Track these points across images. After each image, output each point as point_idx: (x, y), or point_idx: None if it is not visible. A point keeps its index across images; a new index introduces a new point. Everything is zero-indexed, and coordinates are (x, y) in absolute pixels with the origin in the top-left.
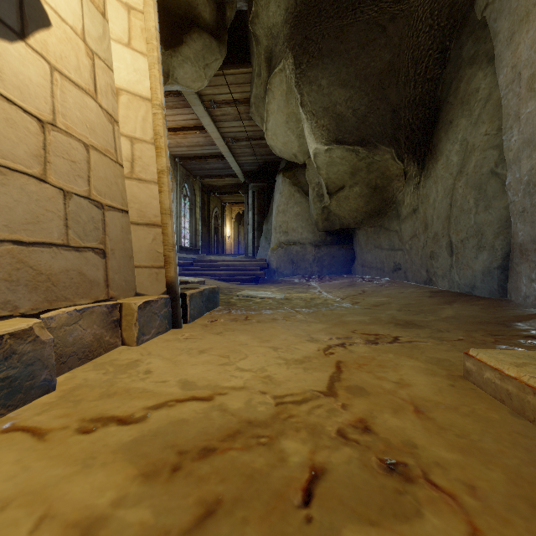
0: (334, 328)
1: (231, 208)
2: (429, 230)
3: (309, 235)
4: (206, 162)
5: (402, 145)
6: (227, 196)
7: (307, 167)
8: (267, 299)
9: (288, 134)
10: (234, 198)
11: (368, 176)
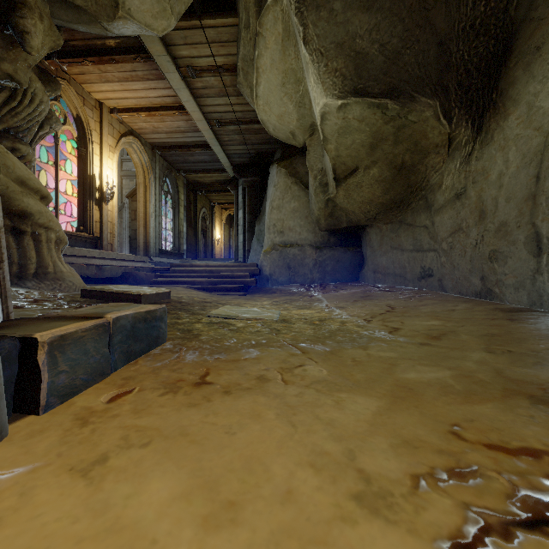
0: (400, 415)
1: (221, 209)
2: (488, 220)
3: (309, 235)
4: (190, 153)
5: (452, 95)
6: (216, 195)
7: (308, 150)
8: (254, 321)
9: (284, 102)
10: (224, 198)
11: (394, 149)
